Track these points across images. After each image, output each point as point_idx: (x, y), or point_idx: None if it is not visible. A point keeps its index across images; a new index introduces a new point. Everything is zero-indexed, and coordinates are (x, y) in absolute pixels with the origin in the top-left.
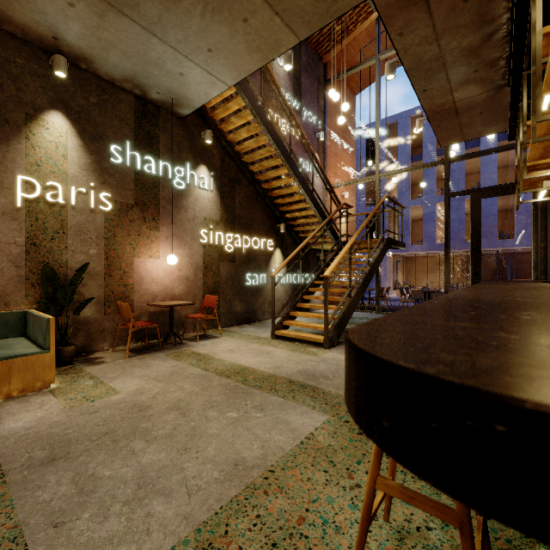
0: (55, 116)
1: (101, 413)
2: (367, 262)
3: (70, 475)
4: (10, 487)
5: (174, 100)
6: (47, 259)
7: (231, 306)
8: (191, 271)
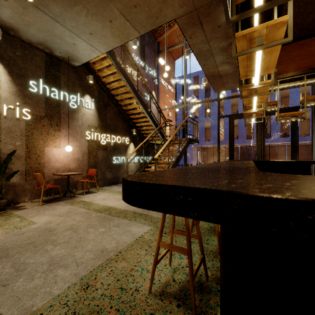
0: None
1: (26, 234)
2: (178, 151)
3: (10, 264)
4: None
5: (70, 57)
6: None
7: (104, 175)
8: (80, 155)
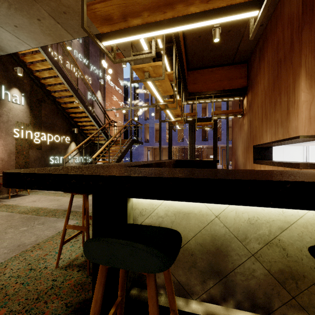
0: None
1: None
2: (119, 151)
3: None
4: None
5: None
6: None
7: None
8: (5, 155)
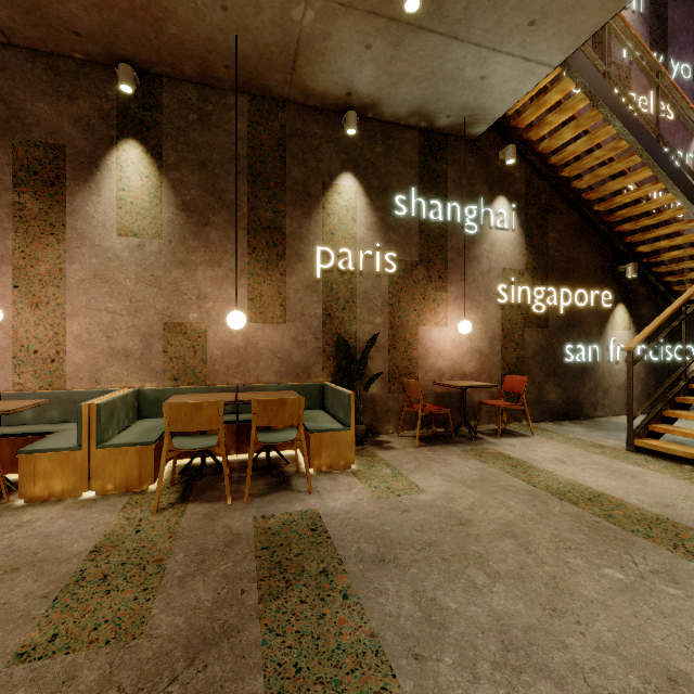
0: (345, 178)
1: (414, 515)
2: None
3: (407, 589)
4: (352, 580)
5: (467, 119)
6: (339, 331)
7: (541, 392)
8: (485, 342)
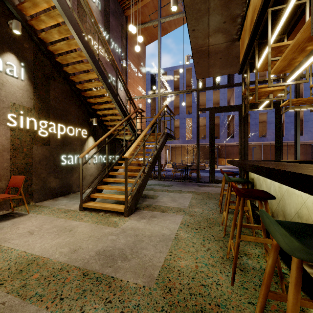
0: None
1: None
2: (155, 147)
3: None
4: None
5: None
6: None
7: (45, 183)
8: None
